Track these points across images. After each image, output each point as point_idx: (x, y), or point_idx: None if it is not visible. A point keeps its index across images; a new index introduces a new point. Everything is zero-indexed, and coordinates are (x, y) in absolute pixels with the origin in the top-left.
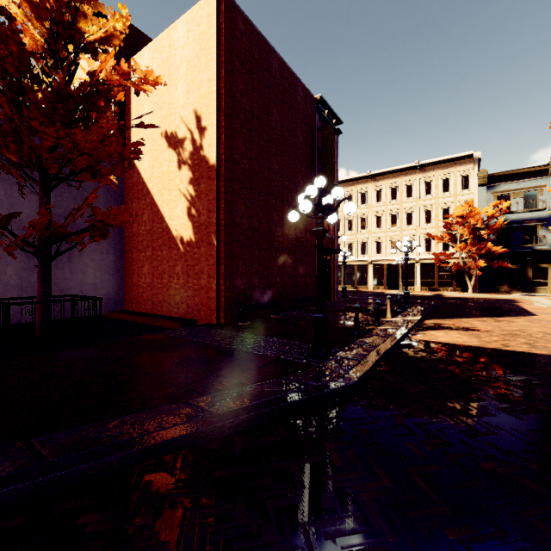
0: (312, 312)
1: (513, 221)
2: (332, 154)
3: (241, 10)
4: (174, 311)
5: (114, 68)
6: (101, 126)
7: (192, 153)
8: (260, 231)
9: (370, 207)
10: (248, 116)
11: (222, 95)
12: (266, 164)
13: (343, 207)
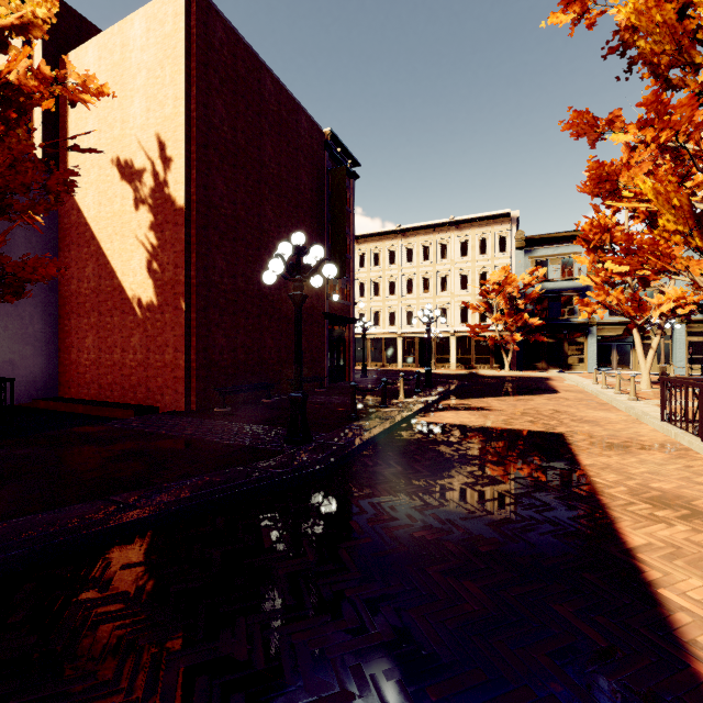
0: (316, 394)
1: (550, 290)
2: (344, 203)
3: (221, 14)
4: (129, 396)
5: (31, 70)
6: (8, 147)
7: (153, 190)
8: (248, 293)
9: (400, 268)
10: (231, 148)
11: (194, 118)
12: (256, 209)
13: (368, 267)
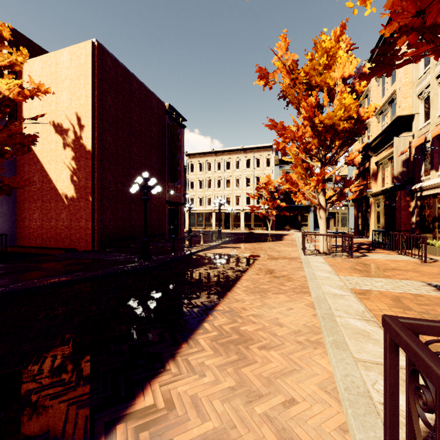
0: (160, 242)
1: None
2: (176, 143)
3: (110, 53)
4: (60, 244)
5: (20, 93)
6: (10, 129)
7: (74, 140)
8: (124, 192)
9: (214, 173)
10: (115, 119)
11: (96, 107)
12: (128, 149)
13: (196, 172)
